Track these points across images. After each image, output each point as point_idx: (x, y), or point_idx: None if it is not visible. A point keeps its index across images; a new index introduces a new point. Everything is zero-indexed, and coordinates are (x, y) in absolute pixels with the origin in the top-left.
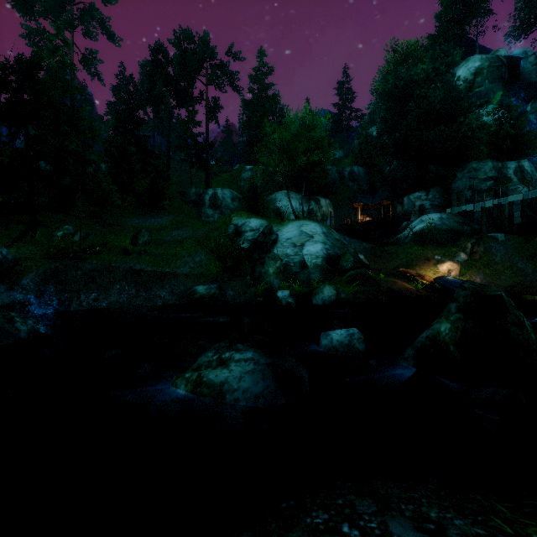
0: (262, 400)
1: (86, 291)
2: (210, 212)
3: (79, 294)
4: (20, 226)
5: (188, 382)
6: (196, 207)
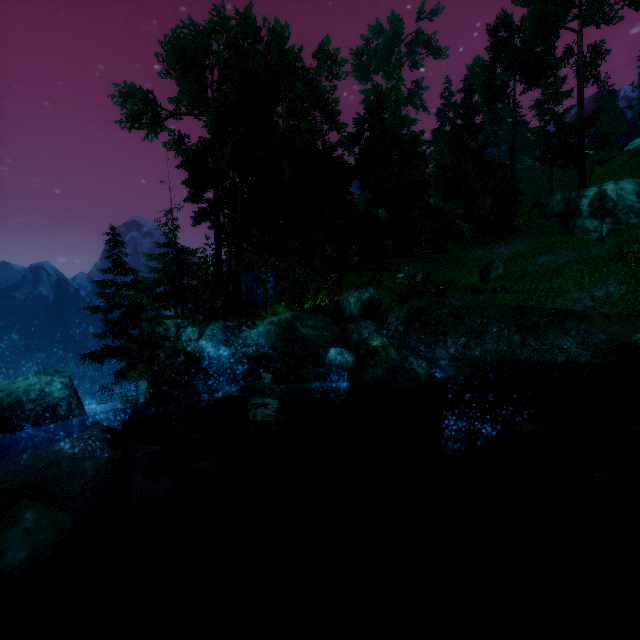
0: None
1: (452, 334)
2: (591, 225)
3: (444, 338)
4: (368, 273)
5: None
6: (564, 222)
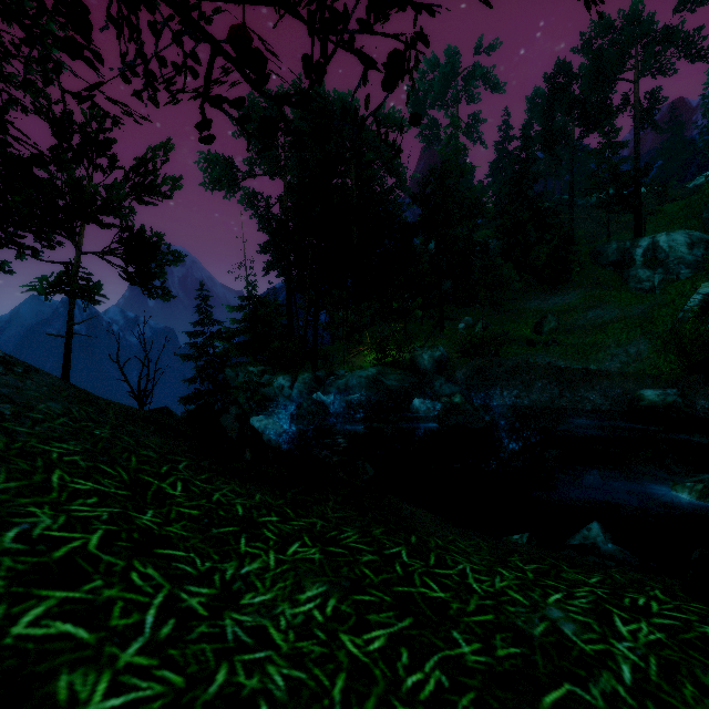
0: None
1: (507, 387)
2: (643, 274)
3: (501, 390)
4: (430, 322)
5: (690, 490)
6: (618, 270)
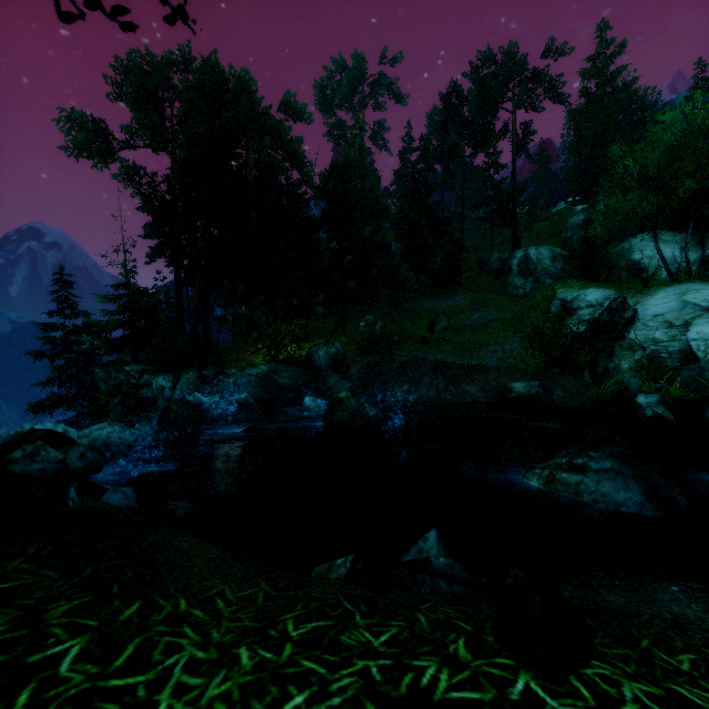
0: (625, 507)
1: (399, 383)
2: (518, 282)
3: (393, 386)
4: (333, 319)
5: (539, 477)
6: (499, 277)
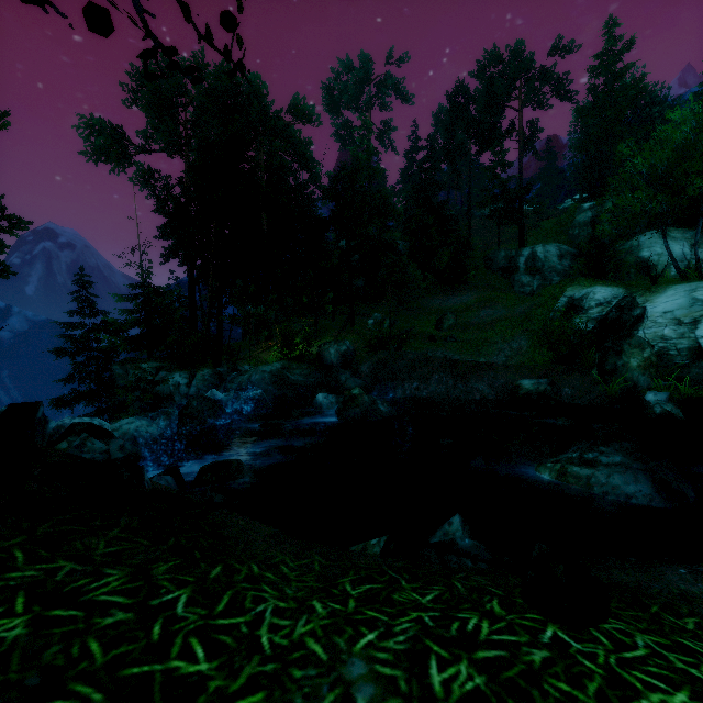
0: (635, 499)
1: (408, 380)
2: (525, 280)
3: (403, 383)
4: (341, 317)
5: (551, 470)
6: (506, 275)
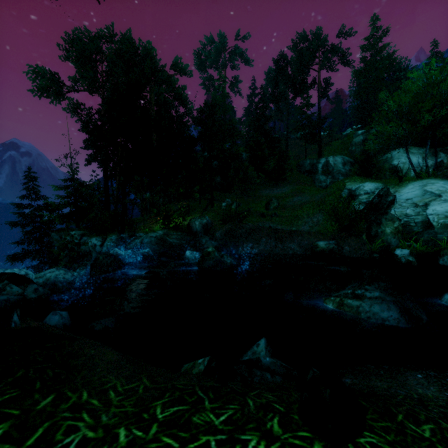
0: (388, 321)
1: (246, 242)
2: (322, 178)
3: (243, 244)
4: (205, 201)
5: (333, 302)
6: (310, 175)
